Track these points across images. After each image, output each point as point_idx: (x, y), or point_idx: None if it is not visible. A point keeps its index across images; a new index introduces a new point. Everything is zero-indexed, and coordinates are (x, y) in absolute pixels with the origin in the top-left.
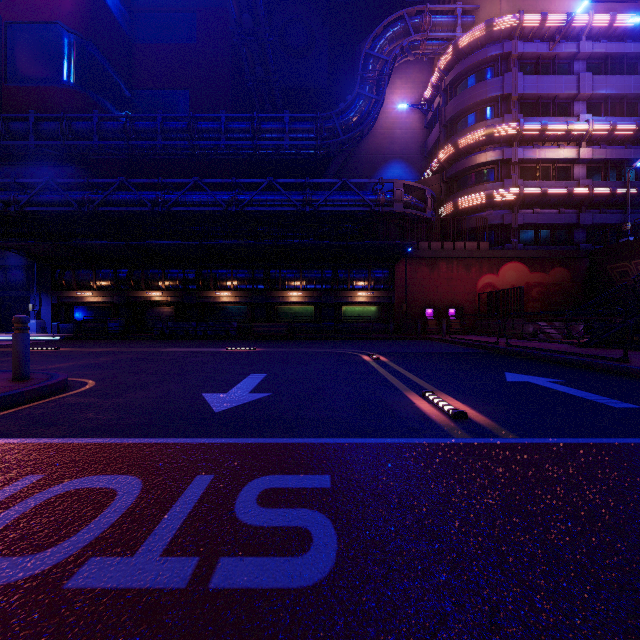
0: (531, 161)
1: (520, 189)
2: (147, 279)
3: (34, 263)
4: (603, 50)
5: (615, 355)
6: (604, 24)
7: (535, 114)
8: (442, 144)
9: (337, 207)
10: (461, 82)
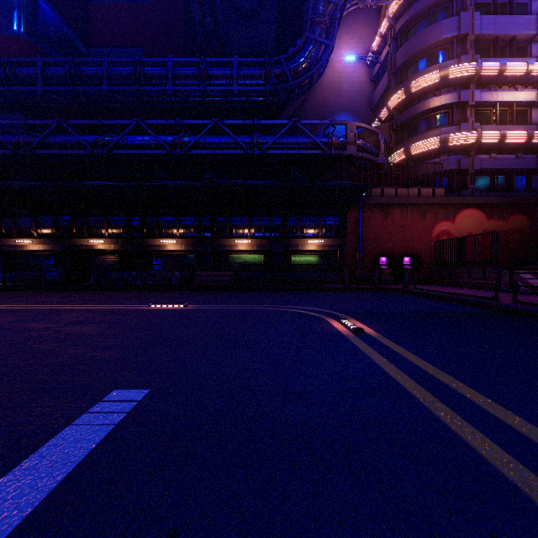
0: (487, 104)
1: (478, 132)
2: (89, 226)
3: None
4: None
5: None
6: None
7: (491, 56)
8: (392, 92)
9: (287, 150)
10: (412, 27)
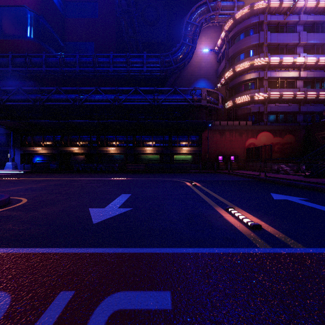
0: (274, 78)
1: (268, 93)
2: (71, 141)
3: (11, 132)
4: (312, 19)
5: None
6: (313, 5)
7: (276, 53)
8: (226, 70)
9: (171, 102)
10: (237, 37)
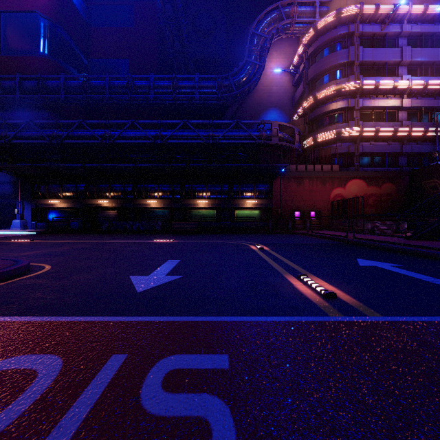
0: (368, 108)
1: (361, 128)
2: (98, 191)
3: (19, 180)
4: (419, 30)
5: (435, 245)
6: (420, 12)
7: (371, 75)
8: (305, 96)
9: (232, 140)
10: (319, 53)
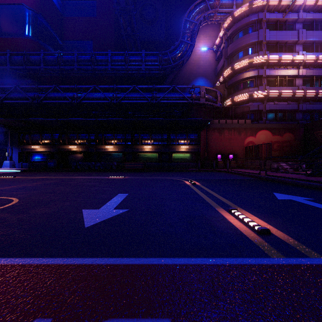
0: (273, 76)
1: (267, 91)
2: (69, 139)
3: (8, 130)
4: (311, 17)
5: None
6: (312, 3)
7: (275, 51)
8: (225, 68)
9: (170, 100)
10: (235, 35)
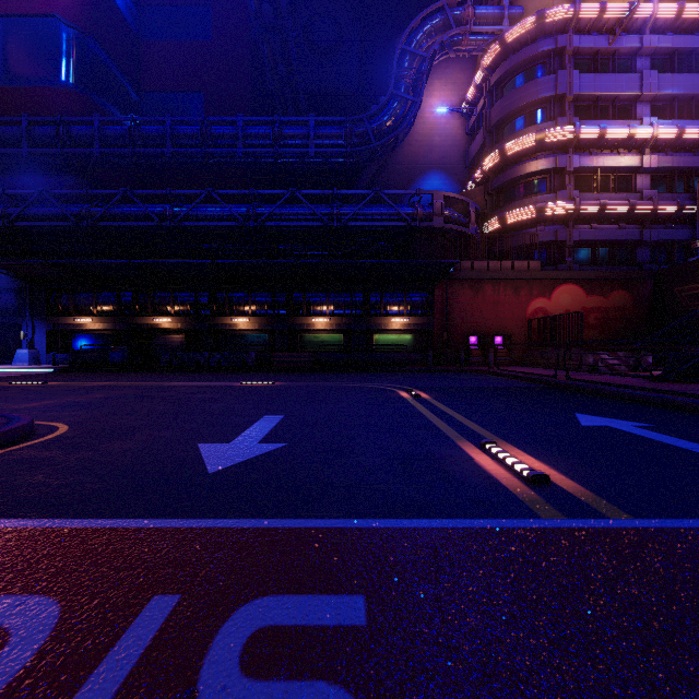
0: (588, 170)
1: (576, 201)
2: (154, 303)
3: (26, 285)
4: (669, 45)
5: None
6: (670, 15)
7: (592, 117)
8: (487, 152)
9: (369, 222)
10: (508, 82)
